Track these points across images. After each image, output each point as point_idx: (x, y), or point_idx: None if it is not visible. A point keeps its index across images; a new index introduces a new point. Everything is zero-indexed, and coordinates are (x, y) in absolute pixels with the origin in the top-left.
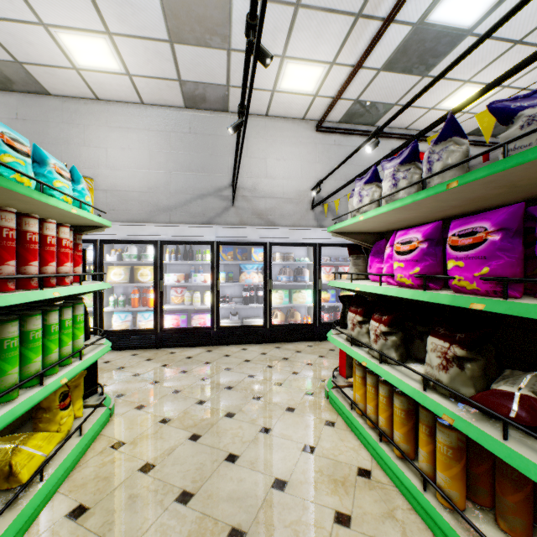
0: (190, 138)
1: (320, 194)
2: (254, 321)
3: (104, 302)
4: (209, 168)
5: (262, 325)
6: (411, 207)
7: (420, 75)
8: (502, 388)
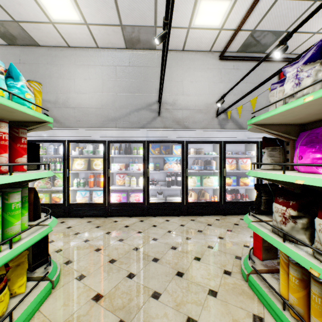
0: (129, 70)
1: (223, 105)
2: (174, 199)
3: (71, 183)
4: (142, 90)
5: (180, 202)
6: None
7: None
8: None
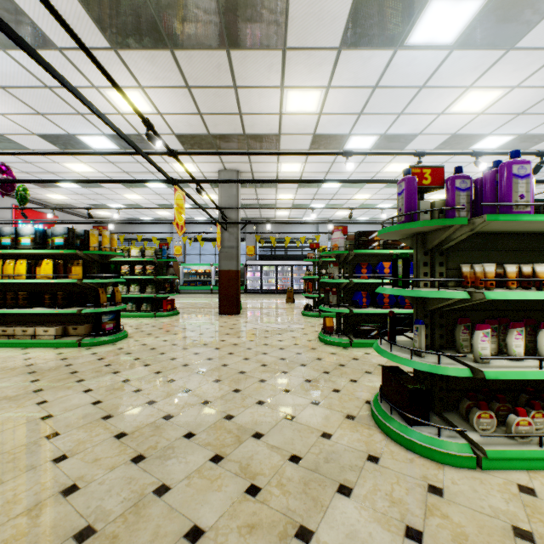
0: None
1: None
2: None
3: None
4: None
5: None
6: None
7: (41, 187)
8: None
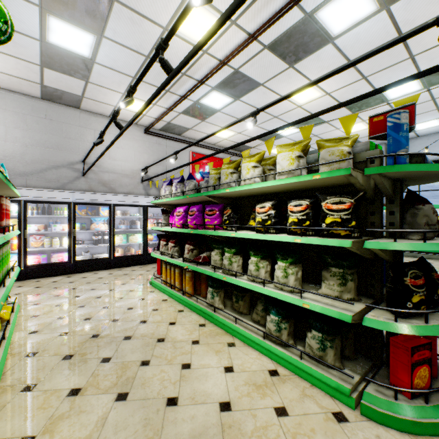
0: (45, 122)
1: (147, 173)
2: (102, 256)
3: None
4: (63, 147)
5: (108, 258)
6: (180, 200)
7: (201, 120)
8: (200, 255)
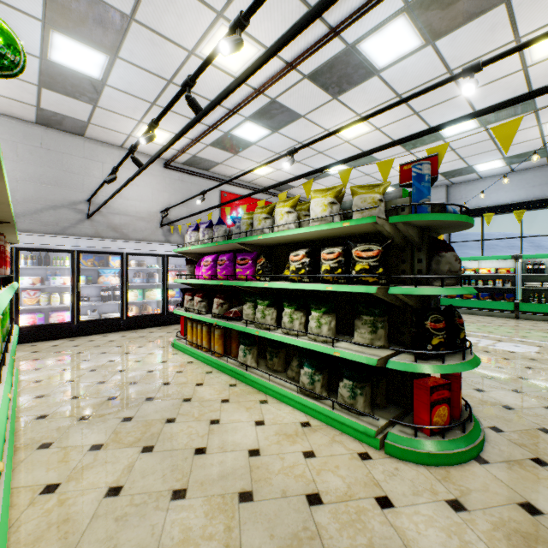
0: (41, 152)
1: (168, 216)
2: (112, 315)
3: None
4: (63, 182)
5: (120, 317)
6: (209, 247)
7: (233, 153)
8: (231, 310)
